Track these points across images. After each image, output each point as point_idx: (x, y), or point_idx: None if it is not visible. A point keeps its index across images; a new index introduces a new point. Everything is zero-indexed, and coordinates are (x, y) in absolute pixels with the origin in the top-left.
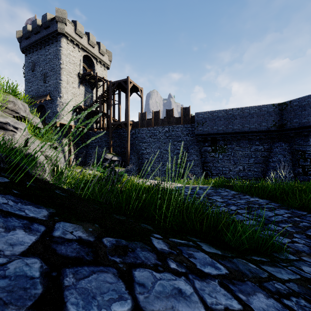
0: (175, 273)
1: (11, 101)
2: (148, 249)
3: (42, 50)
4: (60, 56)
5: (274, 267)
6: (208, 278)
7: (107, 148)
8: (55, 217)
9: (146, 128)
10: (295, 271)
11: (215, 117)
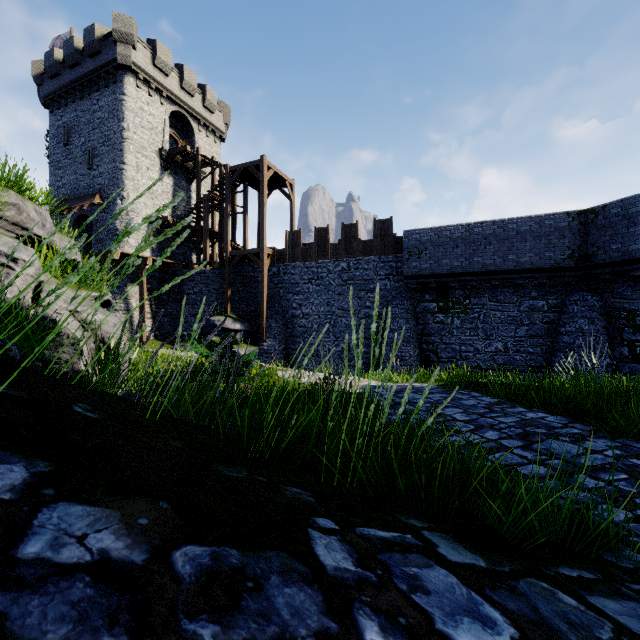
0: None
1: (13, 203)
2: (302, 575)
3: (85, 102)
4: (123, 113)
5: (618, 599)
6: None
7: (220, 306)
8: (45, 490)
9: (302, 262)
10: None
11: (446, 241)
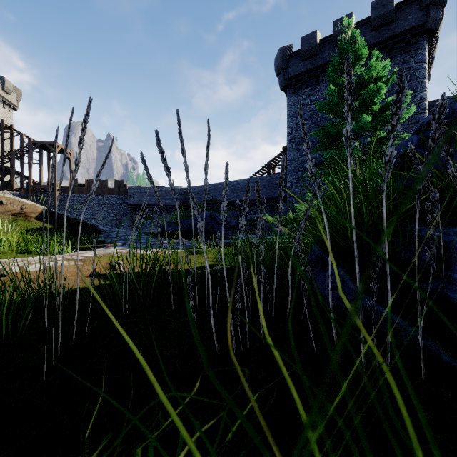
0: None
1: None
2: None
3: None
4: None
5: None
6: None
7: None
8: None
9: (78, 194)
10: None
11: (144, 192)
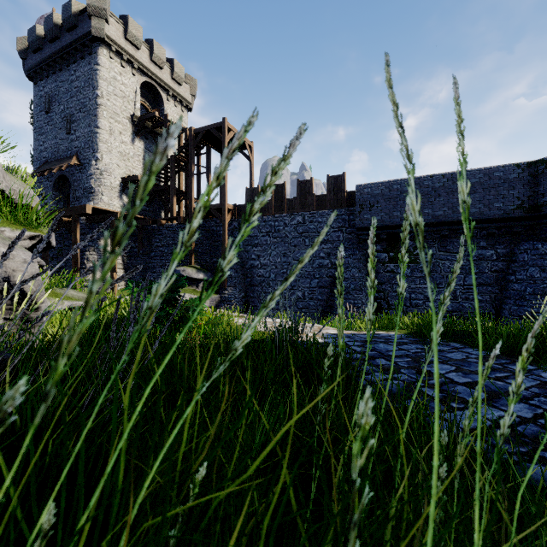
0: None
1: None
2: None
3: (64, 73)
4: (97, 81)
5: None
6: None
7: (185, 257)
8: None
9: (260, 217)
10: None
11: (396, 194)
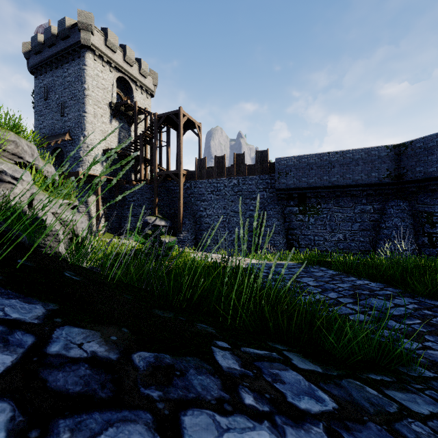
0: (252, 414)
1: (12, 140)
2: (208, 370)
3: (59, 70)
4: (85, 78)
5: (404, 392)
6: (307, 421)
7: (151, 209)
8: (56, 319)
9: (207, 179)
10: (437, 399)
11: (304, 165)
